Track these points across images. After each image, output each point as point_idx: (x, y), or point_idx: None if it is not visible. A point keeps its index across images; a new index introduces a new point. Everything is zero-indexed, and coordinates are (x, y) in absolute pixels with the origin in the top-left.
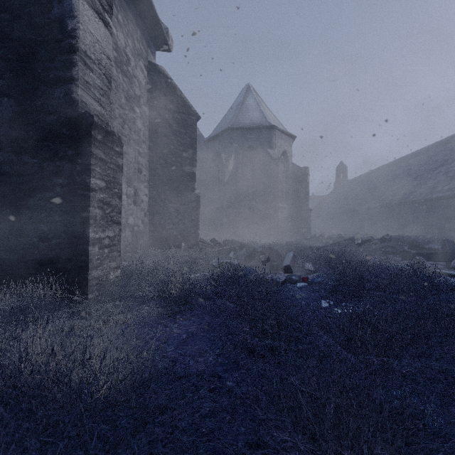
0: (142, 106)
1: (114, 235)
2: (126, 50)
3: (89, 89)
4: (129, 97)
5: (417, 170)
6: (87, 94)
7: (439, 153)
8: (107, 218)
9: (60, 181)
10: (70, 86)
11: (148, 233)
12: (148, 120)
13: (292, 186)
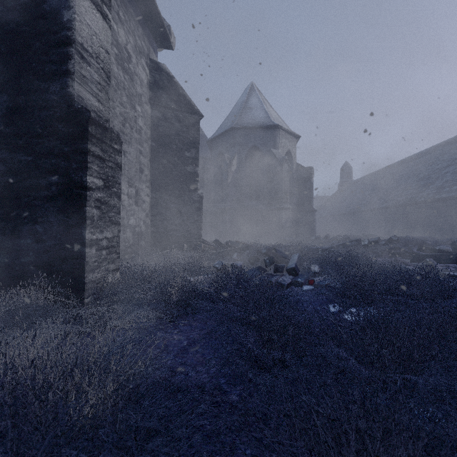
0: (144, 105)
1: (113, 236)
2: (128, 47)
3: (86, 84)
4: (130, 95)
5: (424, 170)
6: (84, 88)
7: (446, 152)
8: (105, 218)
9: (56, 180)
10: (66, 80)
11: (150, 234)
12: (150, 119)
13: (296, 186)
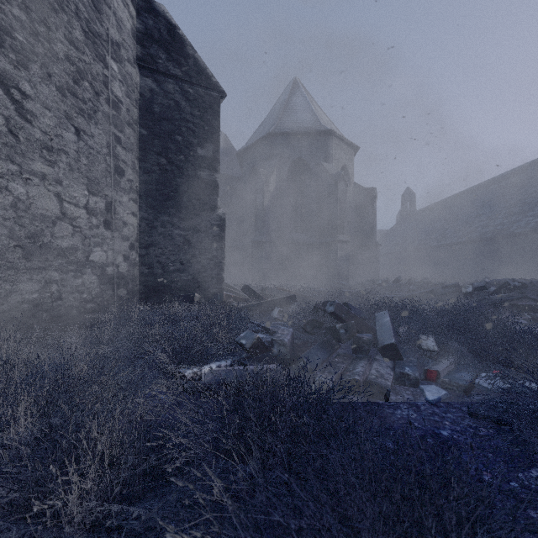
0: (125, 64)
1: None
2: None
3: None
4: (94, 34)
5: (515, 194)
6: None
7: None
8: None
9: None
10: None
11: (139, 277)
12: (139, 91)
13: (354, 214)
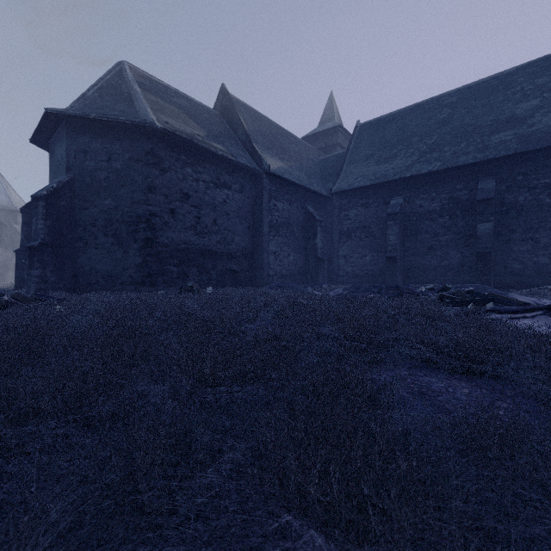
0: None
1: None
2: None
3: None
4: None
5: None
6: None
7: None
8: None
9: None
10: None
11: None
12: None
13: None
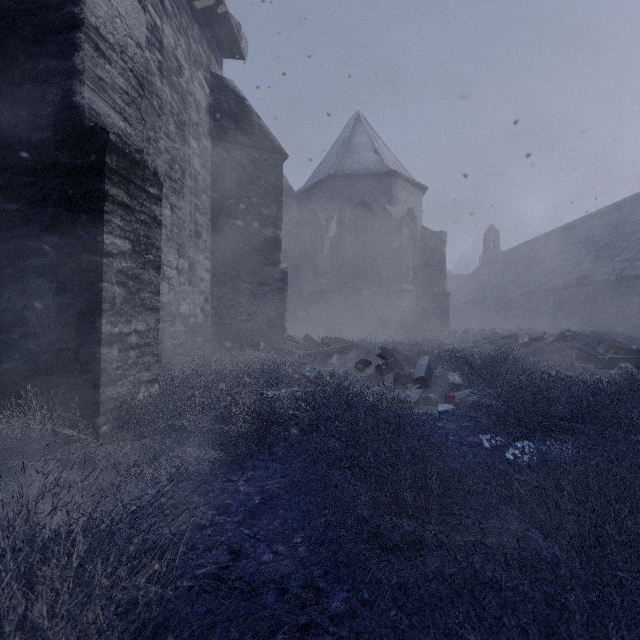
0: (201, 139)
1: (148, 329)
2: (177, 53)
3: (103, 91)
4: (182, 123)
5: (606, 235)
6: (101, 98)
7: (638, 210)
8: (135, 301)
9: (55, 240)
10: (71, 83)
11: (211, 327)
12: (211, 160)
13: (422, 260)
